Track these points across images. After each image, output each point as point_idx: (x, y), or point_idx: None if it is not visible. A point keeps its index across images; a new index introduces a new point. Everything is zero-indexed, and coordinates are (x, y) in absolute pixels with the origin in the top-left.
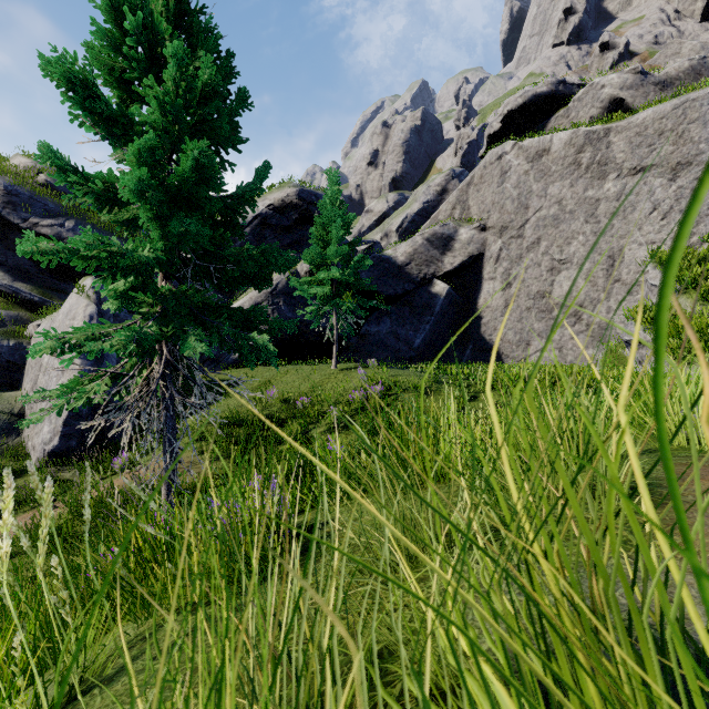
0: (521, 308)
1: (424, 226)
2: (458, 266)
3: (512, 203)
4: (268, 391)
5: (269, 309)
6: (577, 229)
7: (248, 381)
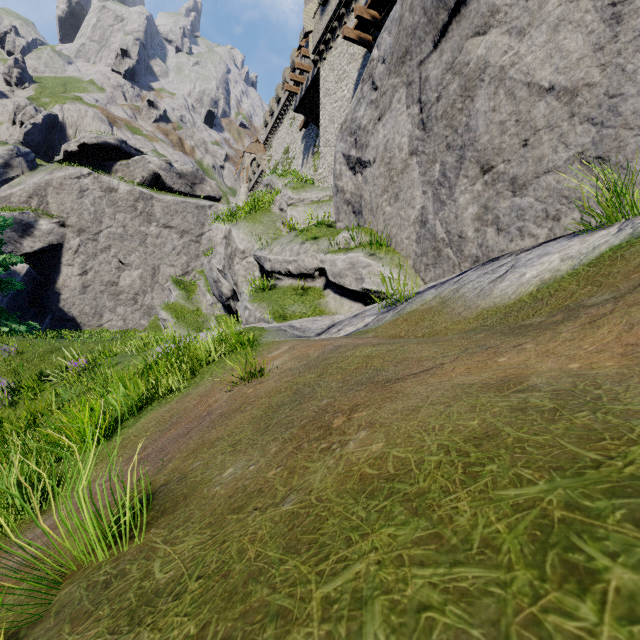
0: (96, 290)
1: None
2: (38, 250)
3: (89, 215)
4: None
5: None
6: (136, 248)
7: None
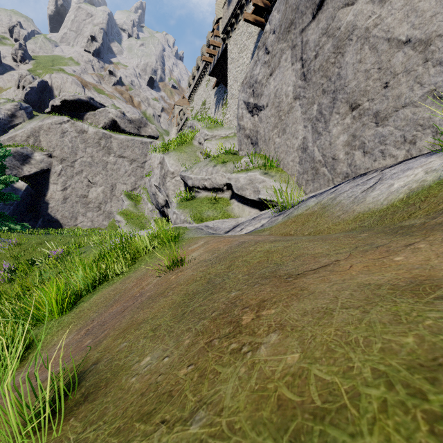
0: (73, 201)
1: (2, 140)
2: (33, 173)
3: (68, 149)
4: None
5: None
6: (100, 171)
7: None
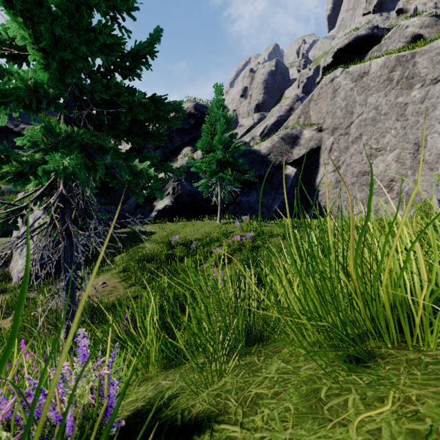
0: (347, 183)
1: (279, 131)
2: (302, 156)
3: (341, 111)
4: (172, 237)
5: (175, 184)
6: (390, 126)
7: (160, 232)
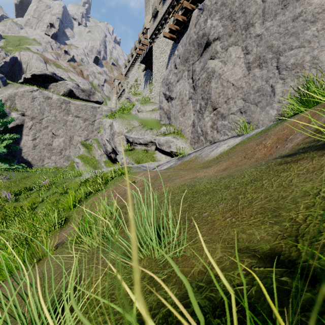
0: (41, 148)
1: None
2: (11, 127)
3: (37, 110)
4: None
5: None
6: (61, 127)
7: None
